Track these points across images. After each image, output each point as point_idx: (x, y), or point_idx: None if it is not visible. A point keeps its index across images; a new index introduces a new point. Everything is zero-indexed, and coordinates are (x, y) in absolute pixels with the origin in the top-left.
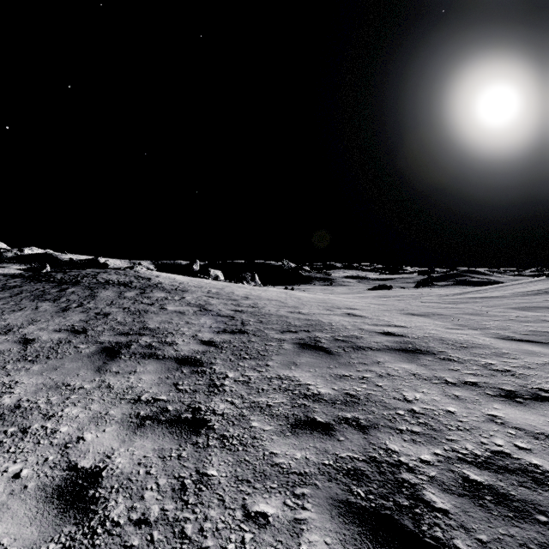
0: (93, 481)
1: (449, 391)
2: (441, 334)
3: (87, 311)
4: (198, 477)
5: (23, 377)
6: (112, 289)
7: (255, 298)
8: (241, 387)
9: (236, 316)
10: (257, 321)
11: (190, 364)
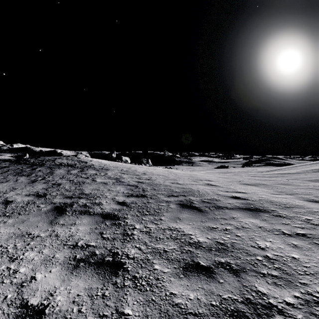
0: (38, 318)
1: (288, 241)
2: (270, 198)
3: (47, 182)
4: (117, 316)
5: (1, 227)
6: (63, 168)
7: (149, 174)
8: (145, 236)
9: (139, 185)
10: (152, 188)
11: (111, 219)
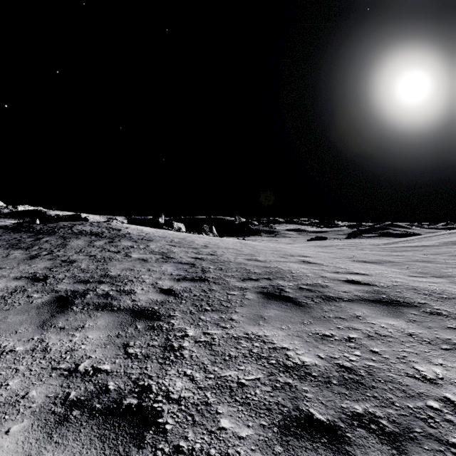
0: None
1: None
2: (410, 283)
3: (55, 259)
4: None
5: None
6: (84, 238)
7: (213, 247)
8: (203, 351)
9: (196, 263)
10: (217, 268)
11: (146, 318)
